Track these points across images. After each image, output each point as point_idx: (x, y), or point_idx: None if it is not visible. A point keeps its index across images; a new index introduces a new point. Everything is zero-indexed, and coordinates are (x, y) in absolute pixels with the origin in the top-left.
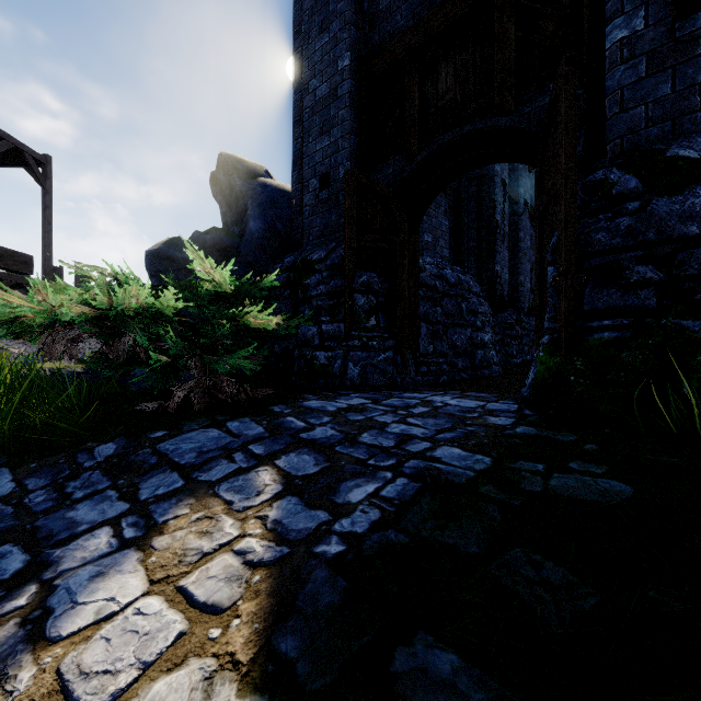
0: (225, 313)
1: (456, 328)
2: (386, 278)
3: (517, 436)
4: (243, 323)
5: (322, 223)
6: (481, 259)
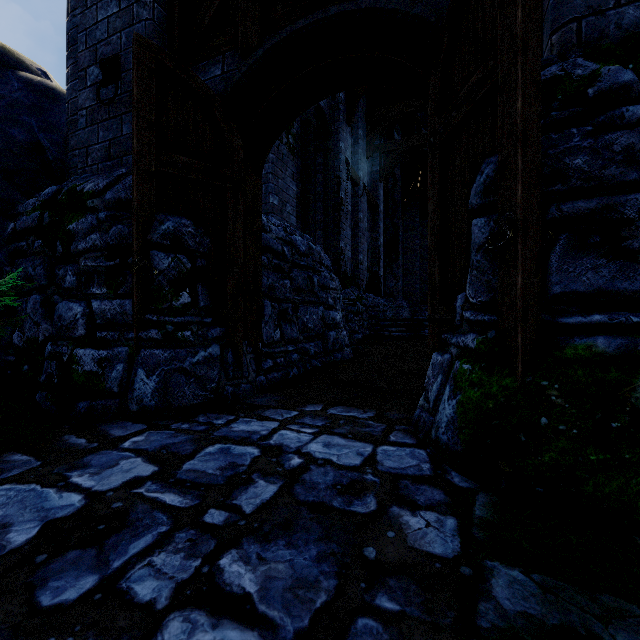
0: None
1: (307, 306)
2: (209, 230)
3: None
4: None
5: (107, 138)
6: (327, 233)
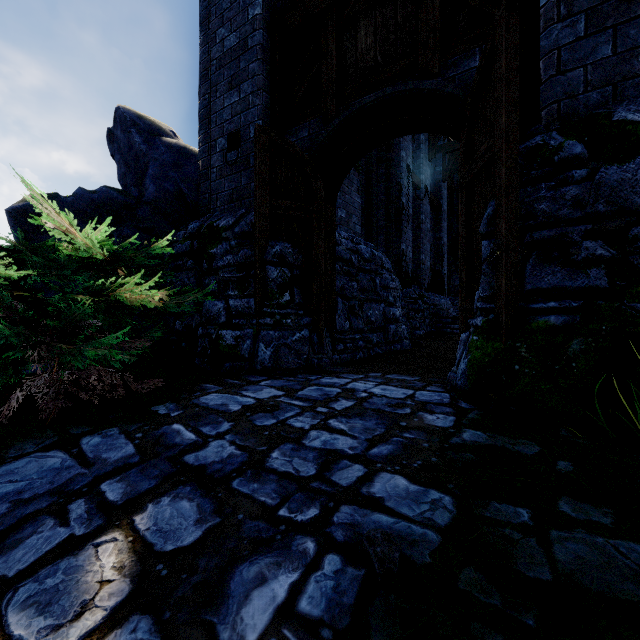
0: (89, 286)
1: (370, 303)
2: (301, 250)
3: (469, 448)
4: (114, 299)
5: (231, 187)
6: (389, 237)
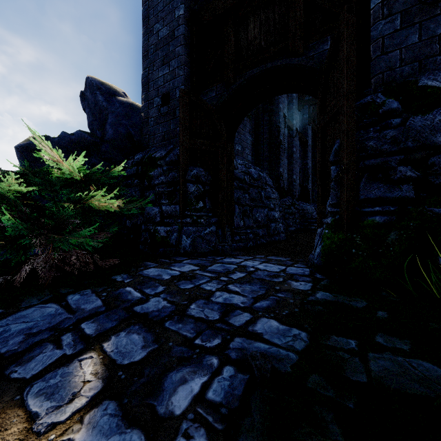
0: (72, 197)
1: (258, 208)
2: (210, 172)
3: (320, 303)
4: (88, 206)
5: (163, 131)
6: (271, 163)
